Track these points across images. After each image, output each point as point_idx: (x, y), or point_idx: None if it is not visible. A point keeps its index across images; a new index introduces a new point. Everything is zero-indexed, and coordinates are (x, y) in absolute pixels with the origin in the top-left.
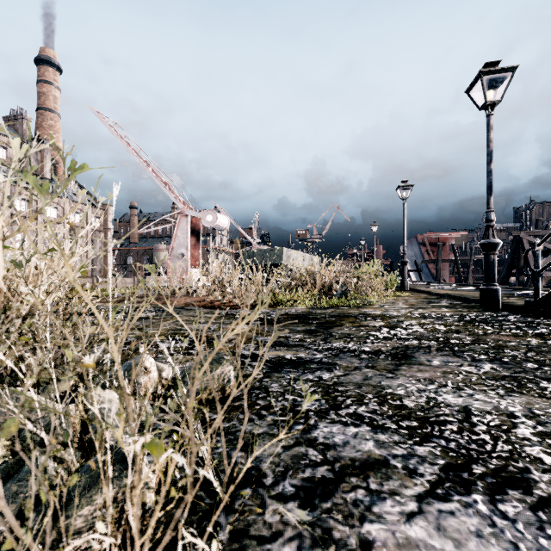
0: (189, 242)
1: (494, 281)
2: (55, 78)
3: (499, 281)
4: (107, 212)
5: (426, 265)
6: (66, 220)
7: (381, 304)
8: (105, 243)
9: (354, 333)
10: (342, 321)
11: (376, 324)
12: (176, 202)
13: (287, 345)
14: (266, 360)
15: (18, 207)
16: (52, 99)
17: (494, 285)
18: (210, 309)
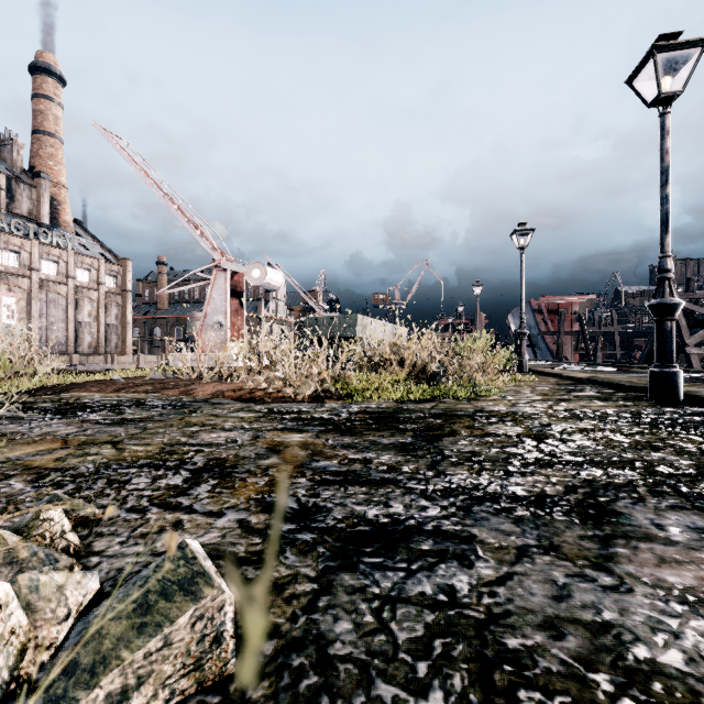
0: (229, 306)
1: (672, 361)
2: (56, 92)
3: (642, 360)
4: (125, 268)
5: (543, 339)
6: (71, 279)
7: (501, 393)
8: (123, 309)
9: (481, 451)
10: (453, 425)
11: (510, 430)
12: (210, 252)
13: (367, 482)
14: (326, 526)
15: (5, 262)
16: (53, 119)
17: (673, 366)
18: (247, 403)
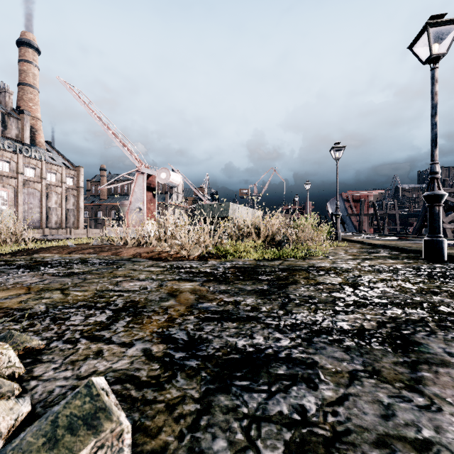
0: (145, 197)
1: (439, 233)
2: (34, 58)
3: (415, 232)
4: (79, 173)
5: (349, 218)
6: (43, 180)
7: (325, 254)
8: (77, 199)
9: (315, 295)
10: (294, 276)
11: (333, 280)
12: (133, 161)
13: (237, 319)
14: (207, 354)
15: (0, 168)
16: (32, 76)
17: (440, 236)
18: (156, 261)
